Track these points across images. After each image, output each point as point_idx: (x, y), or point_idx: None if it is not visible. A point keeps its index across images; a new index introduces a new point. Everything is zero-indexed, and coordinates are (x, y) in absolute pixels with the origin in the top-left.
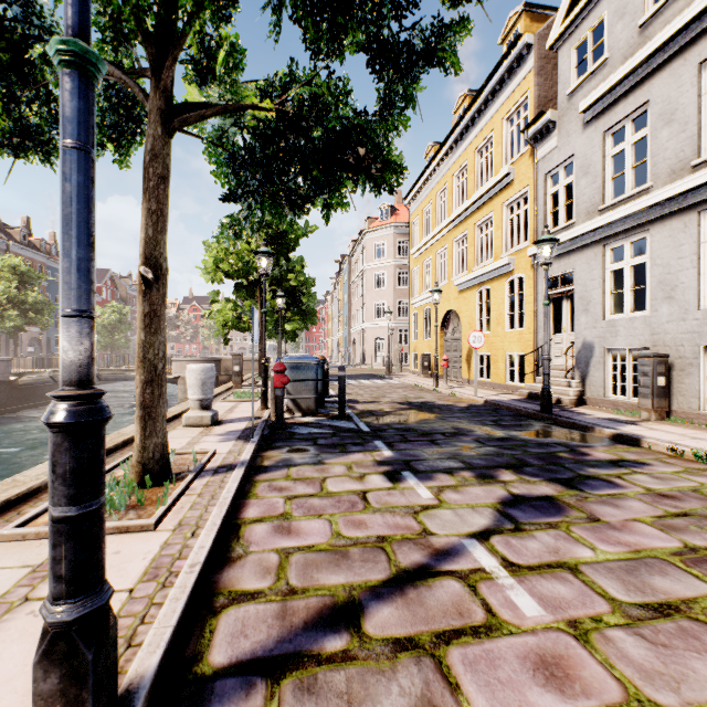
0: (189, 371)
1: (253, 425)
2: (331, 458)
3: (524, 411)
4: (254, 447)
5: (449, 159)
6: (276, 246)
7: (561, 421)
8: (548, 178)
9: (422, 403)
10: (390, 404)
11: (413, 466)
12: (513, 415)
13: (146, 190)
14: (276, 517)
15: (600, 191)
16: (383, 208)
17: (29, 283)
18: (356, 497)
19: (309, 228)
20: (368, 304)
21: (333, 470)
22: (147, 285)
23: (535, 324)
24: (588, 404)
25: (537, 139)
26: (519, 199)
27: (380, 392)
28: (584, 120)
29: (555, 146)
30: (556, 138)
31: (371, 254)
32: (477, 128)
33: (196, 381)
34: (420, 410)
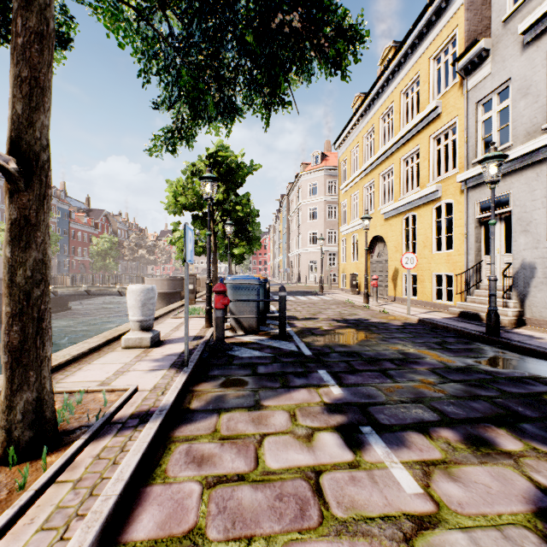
0: (129, 292)
1: (186, 353)
2: (271, 398)
3: (465, 332)
4: (184, 381)
5: (375, 104)
6: (226, 183)
7: (515, 346)
8: (479, 106)
9: (357, 321)
10: (327, 322)
11: (373, 416)
12: (455, 337)
13: (13, 50)
14: (179, 542)
15: (543, 110)
16: (315, 155)
17: None
18: (305, 486)
19: (254, 166)
20: (303, 233)
21: (272, 419)
22: (9, 179)
23: (465, 246)
24: (528, 325)
25: (467, 71)
26: (447, 130)
27: (316, 308)
28: (524, 42)
29: (488, 73)
30: (489, 66)
31: (305, 193)
32: (403, 72)
33: (135, 302)
34: (357, 329)
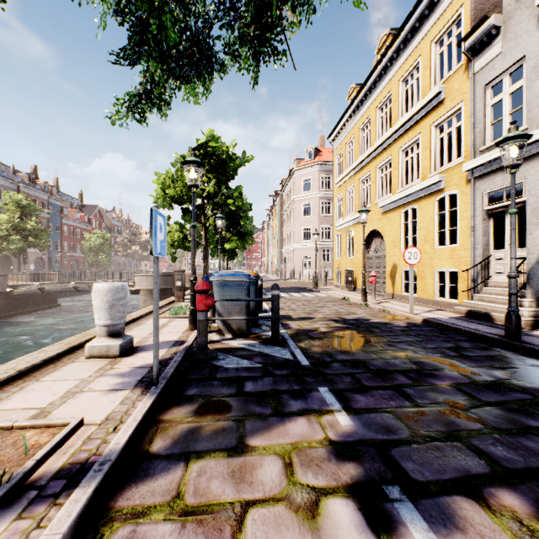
0: (94, 291)
1: (155, 368)
2: (259, 434)
3: (480, 335)
4: (148, 408)
5: (372, 94)
6: (217, 175)
7: None
8: (488, 89)
9: (357, 321)
10: (324, 322)
11: (398, 465)
12: (469, 340)
13: None
14: None
15: None
16: (309, 150)
17: (29, 214)
18: None
19: (246, 158)
20: (296, 229)
21: (259, 473)
22: None
23: (472, 240)
24: None
25: (474, 51)
26: (450, 117)
27: (311, 306)
28: None
29: (498, 53)
30: (499, 44)
31: (299, 188)
32: (402, 58)
33: (101, 303)
34: (358, 330)
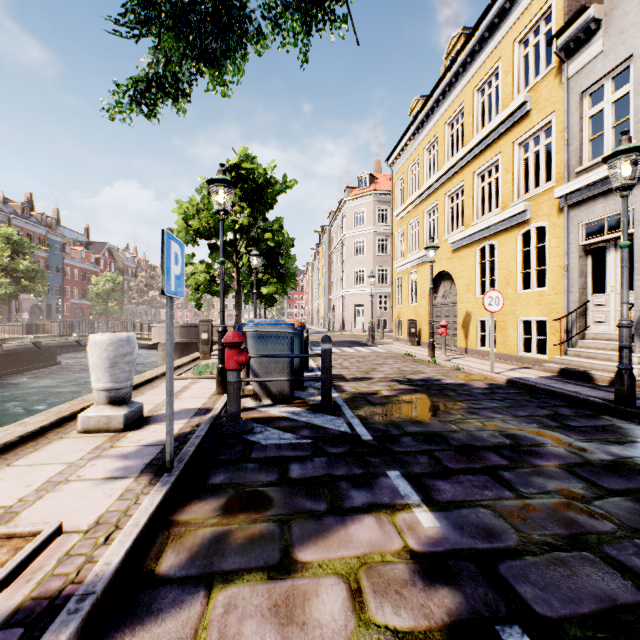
0: (90, 345)
1: (168, 448)
2: (312, 542)
3: (582, 399)
4: (156, 506)
5: (440, 107)
6: (252, 204)
7: None
8: (585, 97)
9: (426, 382)
10: (386, 383)
11: (513, 591)
12: (568, 406)
13: None
14: None
15: None
16: (363, 176)
17: (22, 252)
18: None
19: (288, 183)
20: (347, 271)
21: (315, 607)
22: None
23: (565, 282)
24: None
25: (568, 51)
26: (538, 133)
27: (368, 364)
28: None
29: (598, 52)
30: (600, 41)
31: (351, 222)
32: (478, 62)
33: (99, 361)
34: (430, 394)
